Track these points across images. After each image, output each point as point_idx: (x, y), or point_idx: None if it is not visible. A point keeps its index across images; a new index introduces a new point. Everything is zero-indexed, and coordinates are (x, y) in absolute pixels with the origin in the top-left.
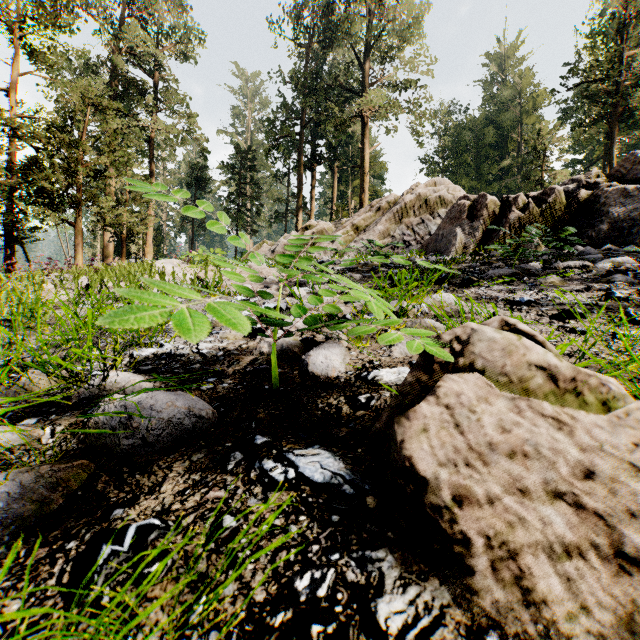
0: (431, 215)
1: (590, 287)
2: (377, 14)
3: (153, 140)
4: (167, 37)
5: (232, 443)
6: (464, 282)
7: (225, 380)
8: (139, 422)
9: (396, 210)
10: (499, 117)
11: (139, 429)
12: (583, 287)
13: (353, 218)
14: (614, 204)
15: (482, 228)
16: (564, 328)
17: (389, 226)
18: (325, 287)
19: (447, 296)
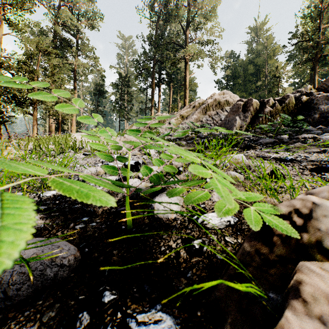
0: (221, 110)
1: (325, 150)
2: (193, 5)
3: (75, 70)
4: (83, 16)
5: (84, 295)
6: (247, 146)
7: (95, 219)
8: (2, 277)
9: (203, 107)
10: (255, 60)
11: (2, 283)
12: (320, 150)
13: (180, 111)
14: (321, 103)
15: (250, 116)
16: (323, 179)
17: (199, 116)
18: (166, 149)
19: (240, 156)
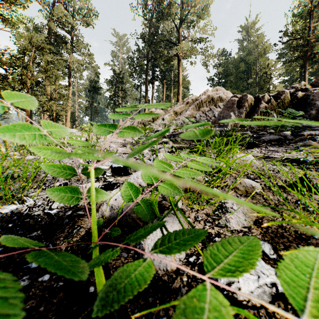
0: (215, 106)
1: None
2: (186, 4)
3: (70, 67)
4: (77, 14)
5: None
6: (250, 144)
7: None
8: None
9: (197, 103)
10: (247, 58)
11: None
12: None
13: (174, 108)
14: (318, 99)
15: (245, 112)
16: None
17: (193, 112)
18: (160, 146)
19: (248, 156)
